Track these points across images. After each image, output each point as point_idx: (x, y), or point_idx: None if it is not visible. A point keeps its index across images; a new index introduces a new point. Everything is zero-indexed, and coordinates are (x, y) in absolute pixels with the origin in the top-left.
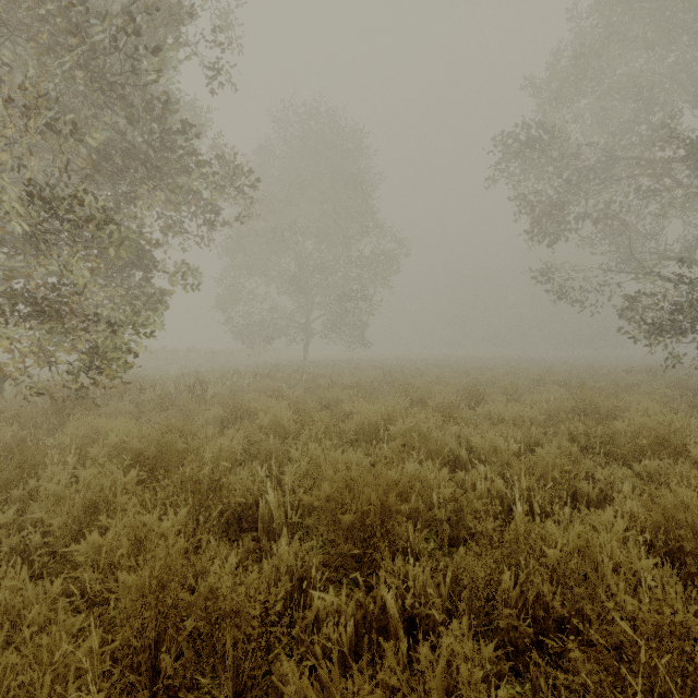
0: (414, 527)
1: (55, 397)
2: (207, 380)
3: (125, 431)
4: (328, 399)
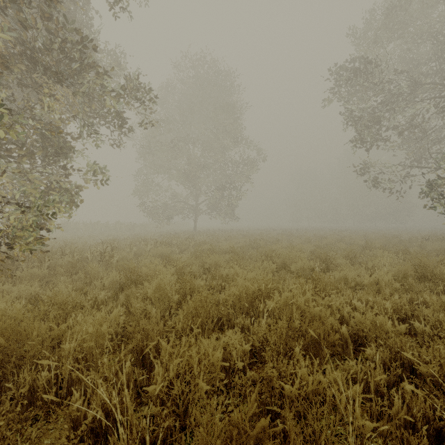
0: None
1: None
2: (121, 245)
3: None
4: (209, 263)
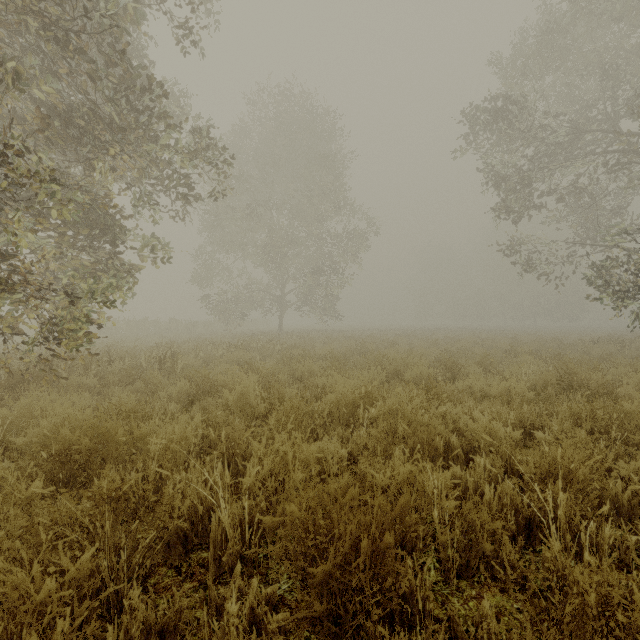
0: (411, 553)
1: (13, 370)
2: (182, 350)
3: (62, 415)
4: (301, 371)
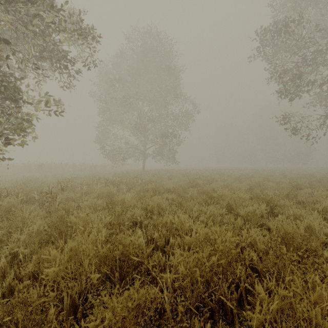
0: None
1: None
2: (76, 184)
3: None
4: (152, 205)
